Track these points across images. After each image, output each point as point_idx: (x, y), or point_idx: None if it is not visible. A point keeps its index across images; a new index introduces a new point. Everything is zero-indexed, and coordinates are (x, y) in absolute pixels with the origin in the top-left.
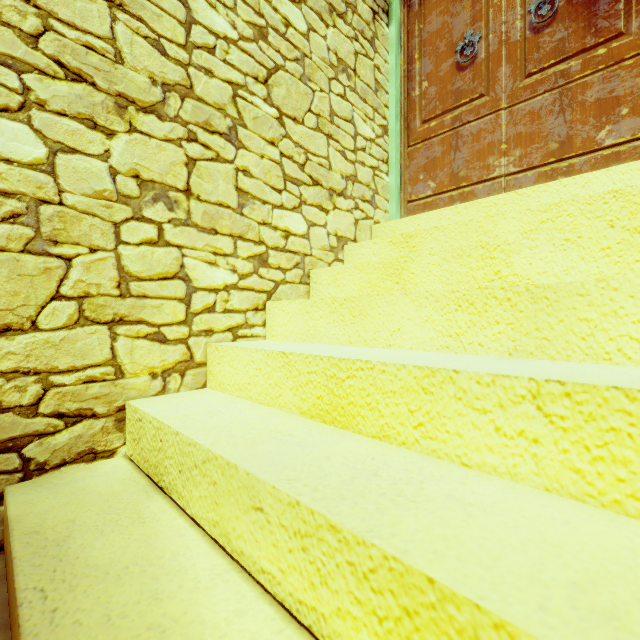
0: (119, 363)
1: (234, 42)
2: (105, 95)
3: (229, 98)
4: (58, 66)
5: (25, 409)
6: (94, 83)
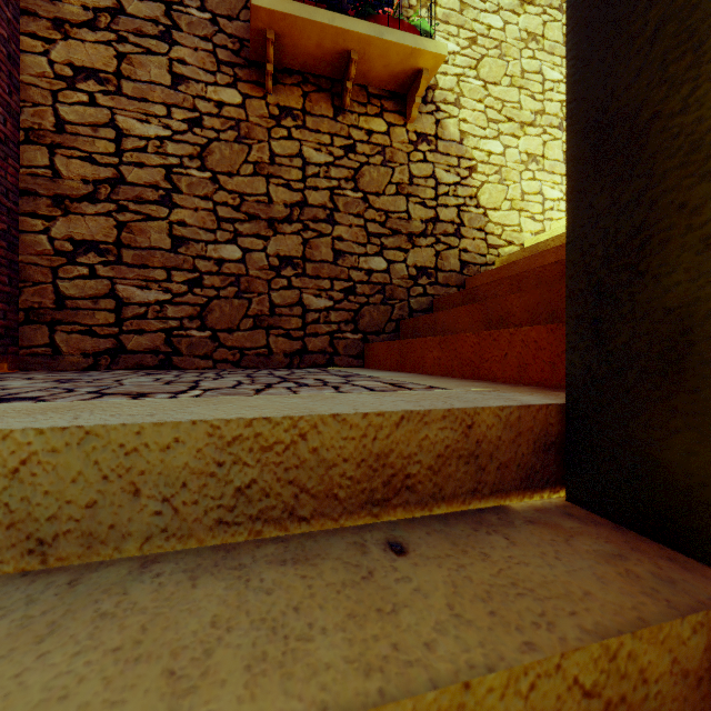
0: (521, 227)
1: (561, 81)
2: (517, 124)
3: (559, 109)
4: (505, 118)
5: (498, 237)
6: (514, 121)
